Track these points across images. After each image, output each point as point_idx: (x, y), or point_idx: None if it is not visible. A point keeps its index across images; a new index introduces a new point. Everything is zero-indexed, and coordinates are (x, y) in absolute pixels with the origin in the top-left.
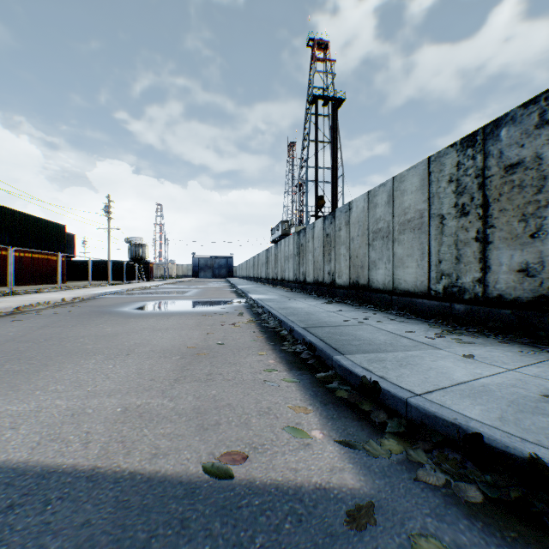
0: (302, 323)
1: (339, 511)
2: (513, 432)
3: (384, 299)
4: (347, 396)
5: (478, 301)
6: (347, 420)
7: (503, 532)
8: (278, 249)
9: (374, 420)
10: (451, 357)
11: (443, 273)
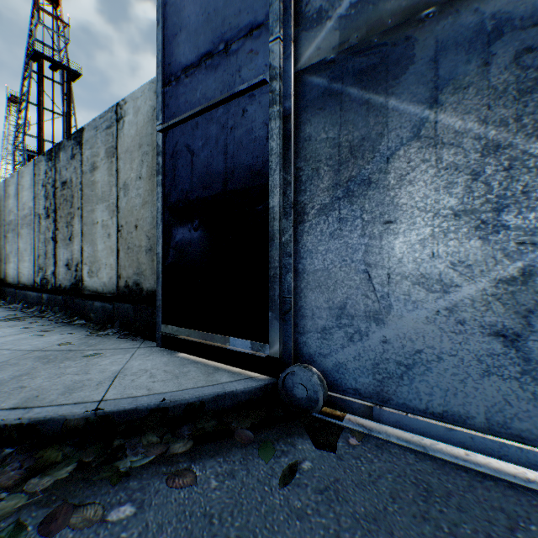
0: None
1: None
2: None
3: (13, 294)
4: None
5: (54, 290)
6: None
7: None
8: None
9: None
10: None
11: (41, 267)
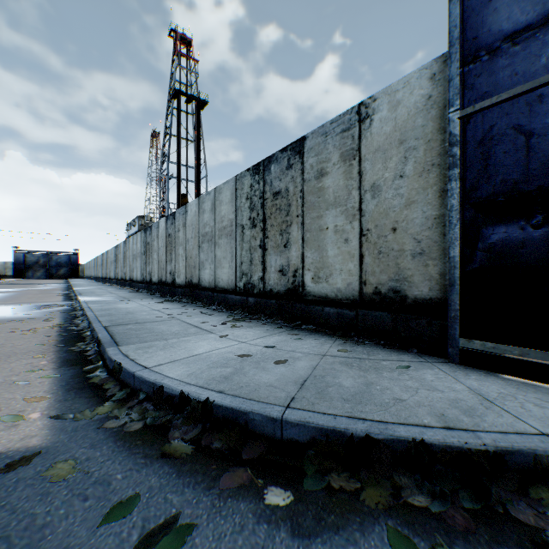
0: (109, 323)
1: (0, 465)
2: (187, 381)
3: (209, 296)
4: (99, 381)
5: (261, 294)
6: (80, 399)
7: (134, 443)
8: (127, 246)
9: (107, 395)
10: (214, 338)
11: (243, 272)
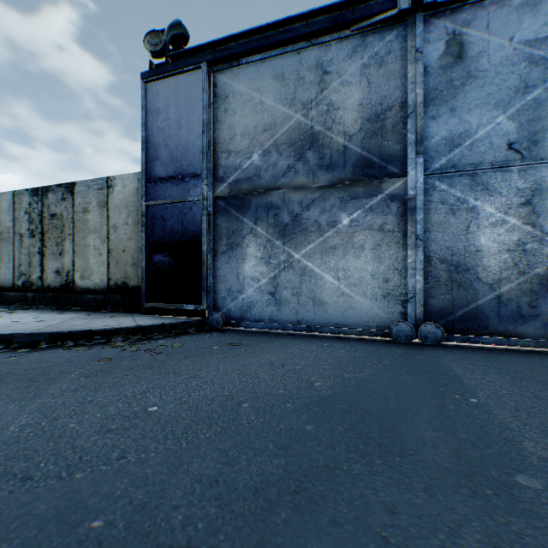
0: None
1: None
2: None
3: None
4: None
5: (41, 290)
6: None
7: None
8: None
9: None
10: None
11: (23, 273)
